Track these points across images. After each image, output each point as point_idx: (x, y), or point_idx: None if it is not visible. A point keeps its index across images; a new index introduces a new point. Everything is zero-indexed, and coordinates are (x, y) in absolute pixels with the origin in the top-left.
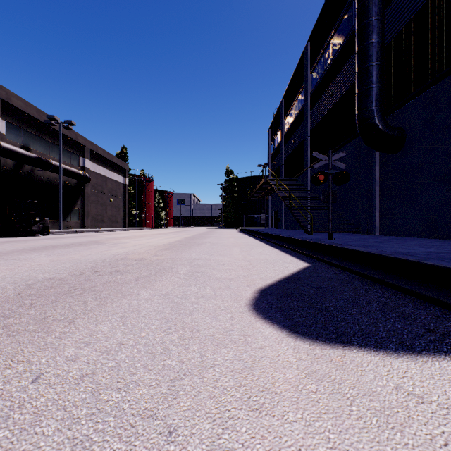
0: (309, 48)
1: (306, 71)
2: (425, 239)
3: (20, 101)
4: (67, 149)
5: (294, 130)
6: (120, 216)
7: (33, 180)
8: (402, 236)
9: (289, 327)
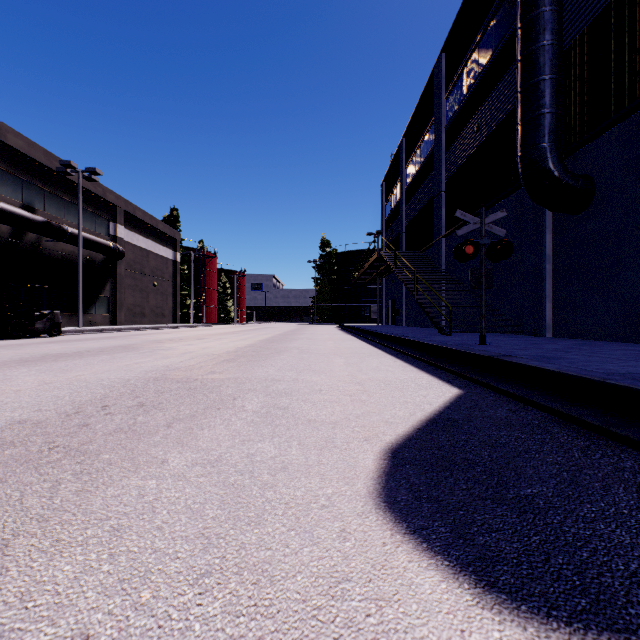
0: (443, 61)
1: (439, 96)
2: (629, 344)
3: (20, 139)
4: (90, 209)
5: (420, 183)
6: (168, 307)
7: (39, 254)
8: (588, 339)
9: (473, 566)
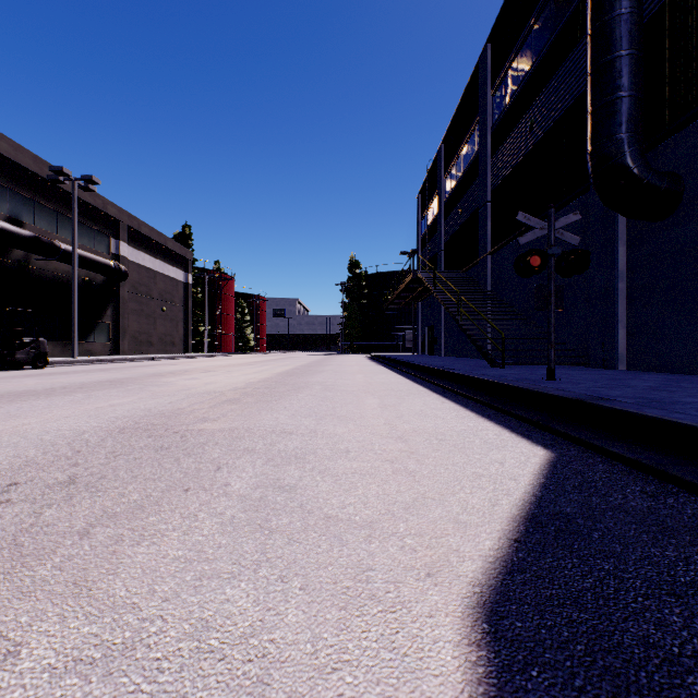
0: (489, 53)
1: (485, 92)
2: None
3: (5, 141)
4: (88, 224)
5: (461, 193)
6: (178, 335)
7: (28, 274)
8: (674, 372)
9: None
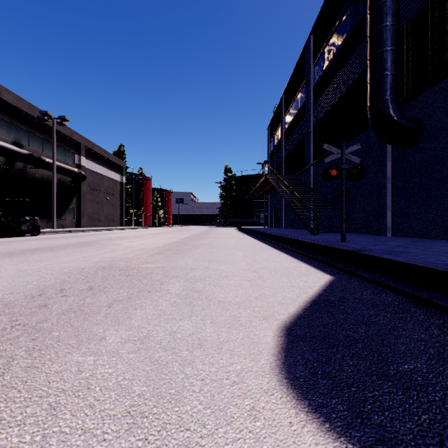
0: (312, 40)
1: (309, 65)
2: None
3: (11, 95)
4: (61, 146)
5: (295, 127)
6: (117, 215)
7: (25, 177)
8: (418, 237)
9: None
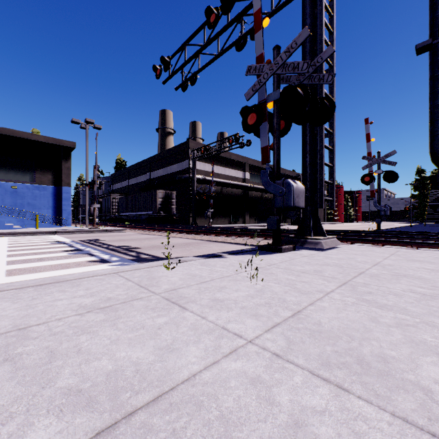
0: None
1: None
2: None
3: (287, 171)
4: None
5: None
6: (321, 215)
7: None
8: None
9: None
